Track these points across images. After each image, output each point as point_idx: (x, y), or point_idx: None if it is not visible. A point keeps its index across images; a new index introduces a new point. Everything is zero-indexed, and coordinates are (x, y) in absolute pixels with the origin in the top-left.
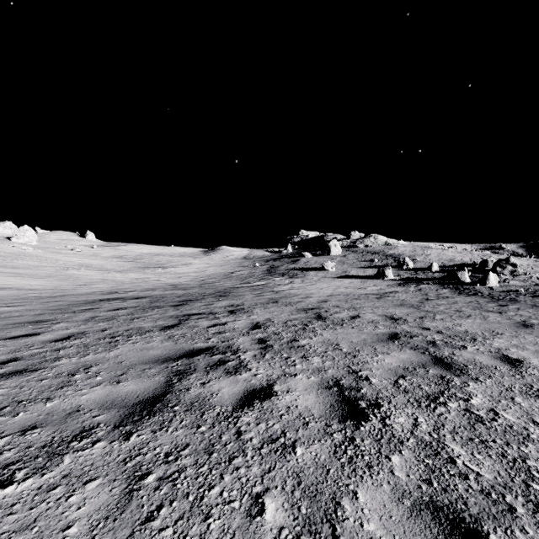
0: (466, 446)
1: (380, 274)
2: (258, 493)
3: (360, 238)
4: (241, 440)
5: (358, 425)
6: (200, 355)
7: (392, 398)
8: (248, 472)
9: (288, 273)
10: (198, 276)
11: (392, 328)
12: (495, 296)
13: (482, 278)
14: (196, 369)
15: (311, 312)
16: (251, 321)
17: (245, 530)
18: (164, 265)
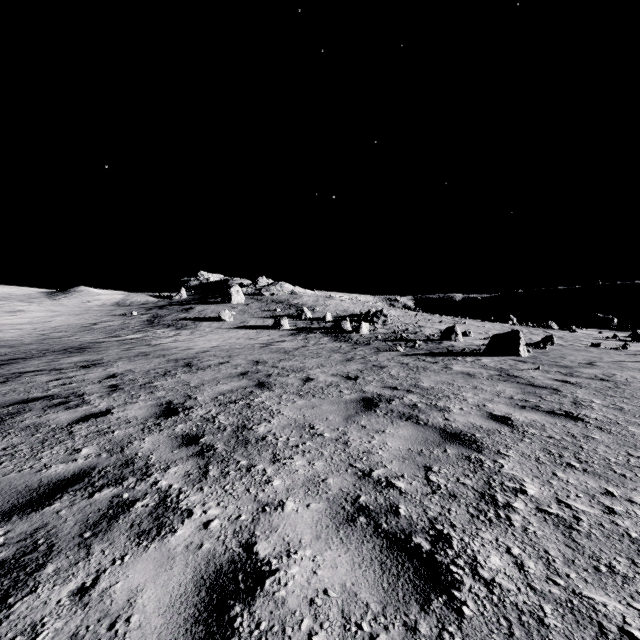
0: (228, 416)
1: (276, 324)
2: (79, 448)
3: (267, 286)
4: (72, 435)
5: (168, 418)
6: (36, 401)
7: (205, 405)
8: (74, 444)
9: (176, 324)
10: (36, 329)
11: (248, 368)
12: (359, 341)
13: (357, 327)
14: (32, 410)
15: (182, 362)
16: (107, 373)
17: (66, 458)
18: None
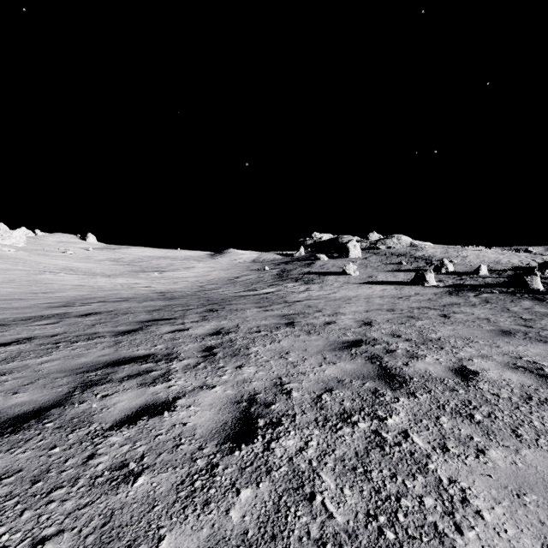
0: None
1: (418, 279)
2: None
3: (382, 239)
4: None
5: None
6: None
7: None
8: None
9: (302, 277)
10: (197, 281)
11: None
12: None
13: None
14: None
15: (361, 355)
16: (237, 390)
17: None
18: (163, 269)
